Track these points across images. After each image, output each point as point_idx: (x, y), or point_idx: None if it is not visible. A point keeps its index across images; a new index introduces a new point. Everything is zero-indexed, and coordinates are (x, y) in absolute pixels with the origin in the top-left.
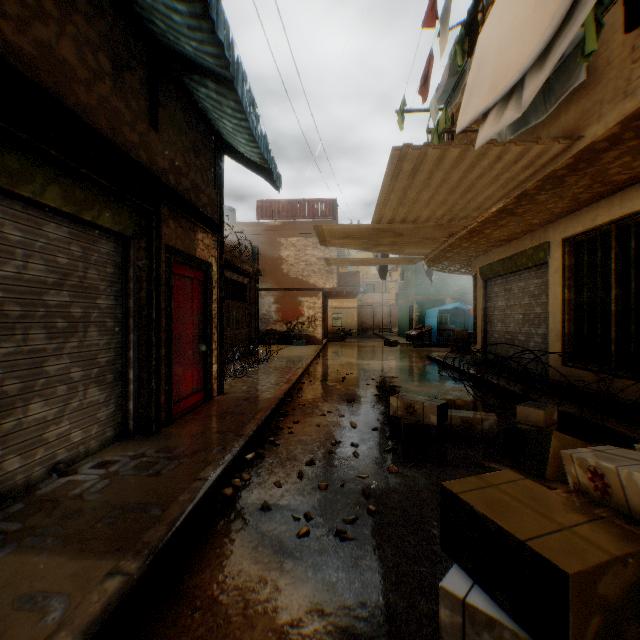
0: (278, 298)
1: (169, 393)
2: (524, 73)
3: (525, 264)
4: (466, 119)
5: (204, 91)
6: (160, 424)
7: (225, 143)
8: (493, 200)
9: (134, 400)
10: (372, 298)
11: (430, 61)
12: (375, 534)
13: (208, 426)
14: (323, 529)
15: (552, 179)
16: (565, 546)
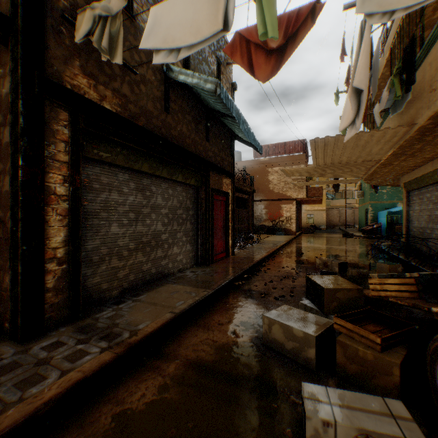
0: (266, 205)
1: (212, 250)
2: (353, 118)
3: (427, 182)
4: (341, 128)
5: (226, 120)
6: (209, 262)
7: (235, 133)
8: (384, 150)
9: (200, 251)
10: (339, 203)
11: (348, 70)
12: (290, 301)
13: (228, 265)
14: (270, 297)
15: (414, 139)
16: (330, 285)
